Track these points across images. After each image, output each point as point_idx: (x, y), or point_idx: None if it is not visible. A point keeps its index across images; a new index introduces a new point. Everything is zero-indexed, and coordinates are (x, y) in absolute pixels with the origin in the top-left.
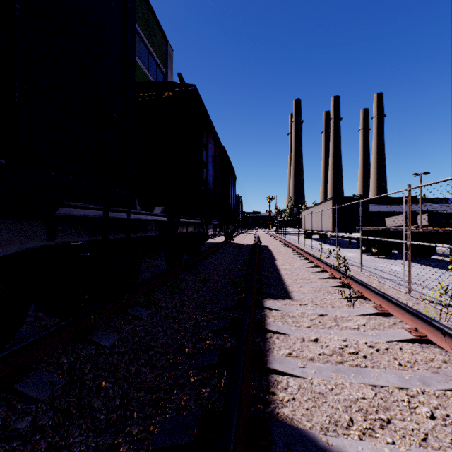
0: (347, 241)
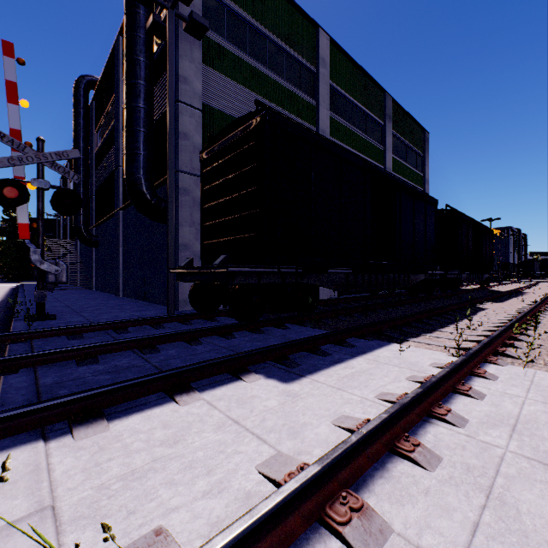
0: None
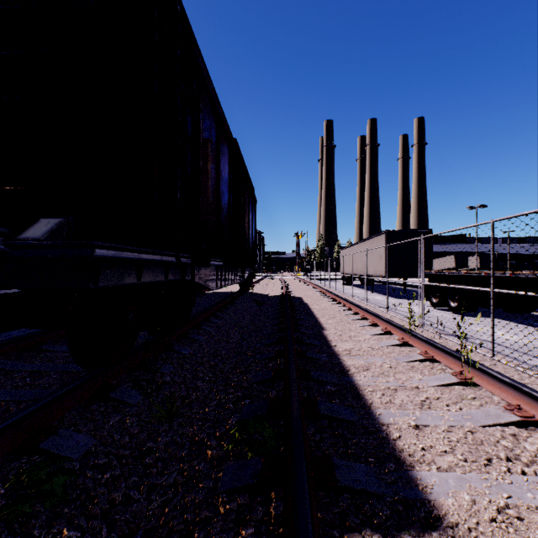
0: (398, 288)
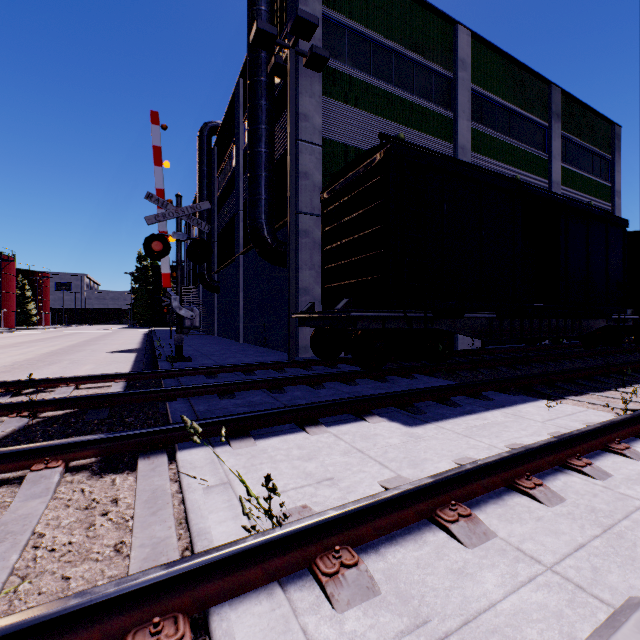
0: None
